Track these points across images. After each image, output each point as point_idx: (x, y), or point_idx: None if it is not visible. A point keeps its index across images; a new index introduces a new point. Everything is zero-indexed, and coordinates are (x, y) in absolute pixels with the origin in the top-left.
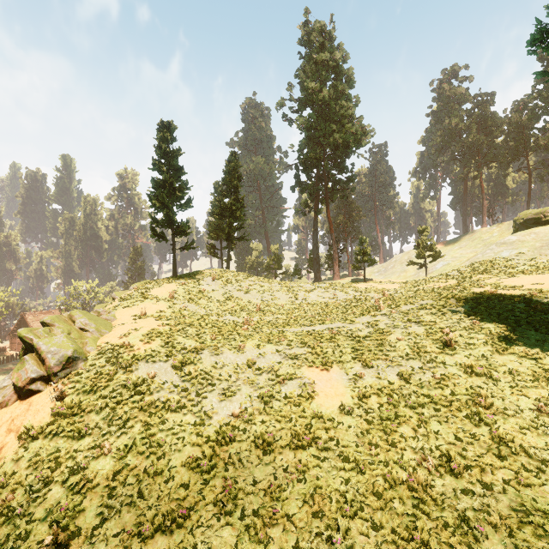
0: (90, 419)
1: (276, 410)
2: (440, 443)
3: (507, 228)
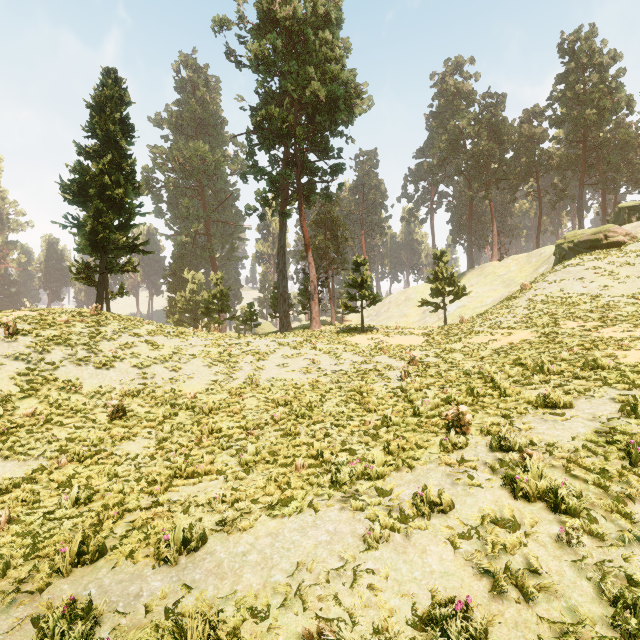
0: None
1: None
2: None
3: (526, 261)
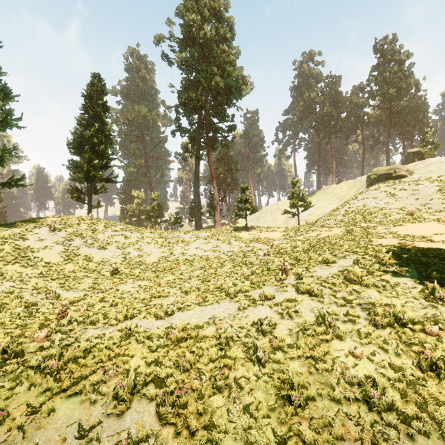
0: None
1: None
2: None
3: (353, 185)
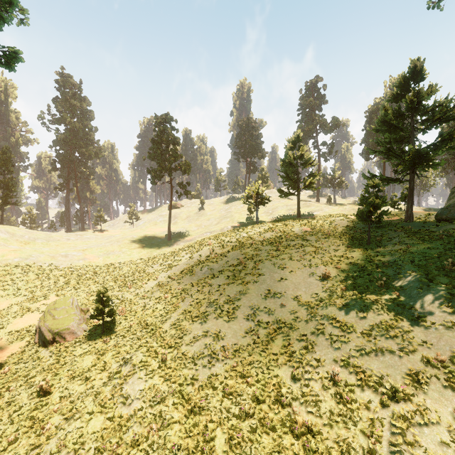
0: (14, 272)
1: (79, 264)
2: (121, 262)
3: None
